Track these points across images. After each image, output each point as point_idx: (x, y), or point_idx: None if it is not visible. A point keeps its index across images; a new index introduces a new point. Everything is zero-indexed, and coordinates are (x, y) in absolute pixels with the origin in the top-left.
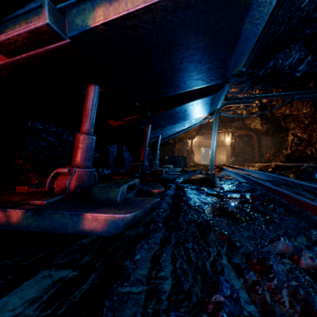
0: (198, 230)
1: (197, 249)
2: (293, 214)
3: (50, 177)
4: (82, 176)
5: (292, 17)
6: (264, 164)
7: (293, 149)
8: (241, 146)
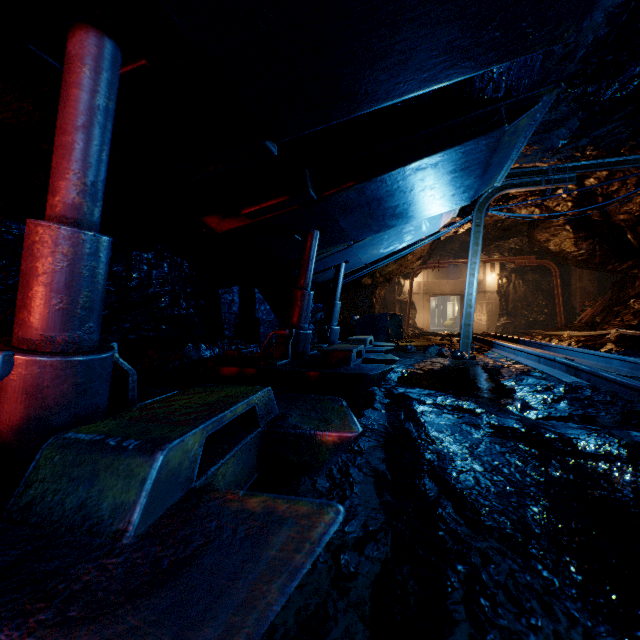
0: None
1: None
2: None
3: None
4: (42, 383)
5: None
6: (587, 333)
7: None
8: (522, 293)
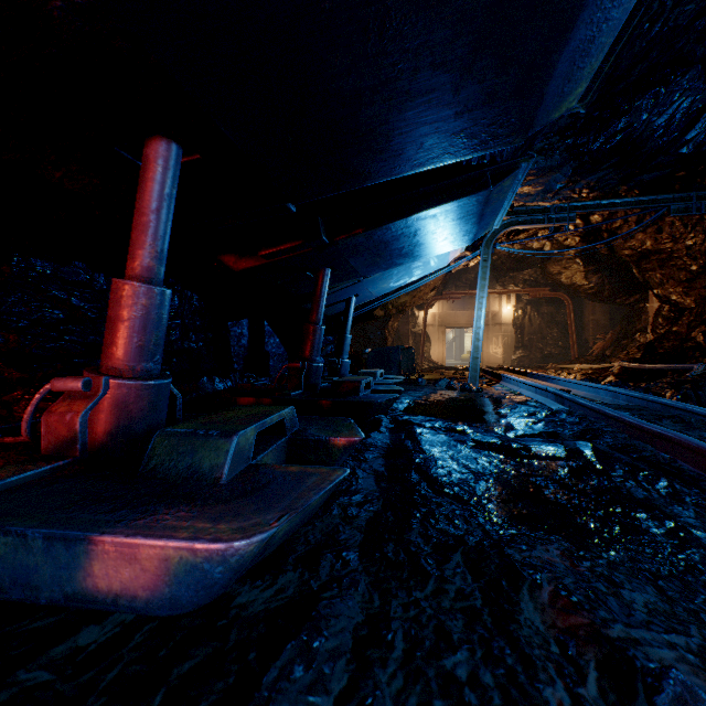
0: (479, 585)
1: (494, 688)
2: None
3: (31, 405)
4: (128, 400)
5: None
6: (594, 366)
7: (660, 331)
8: (538, 326)
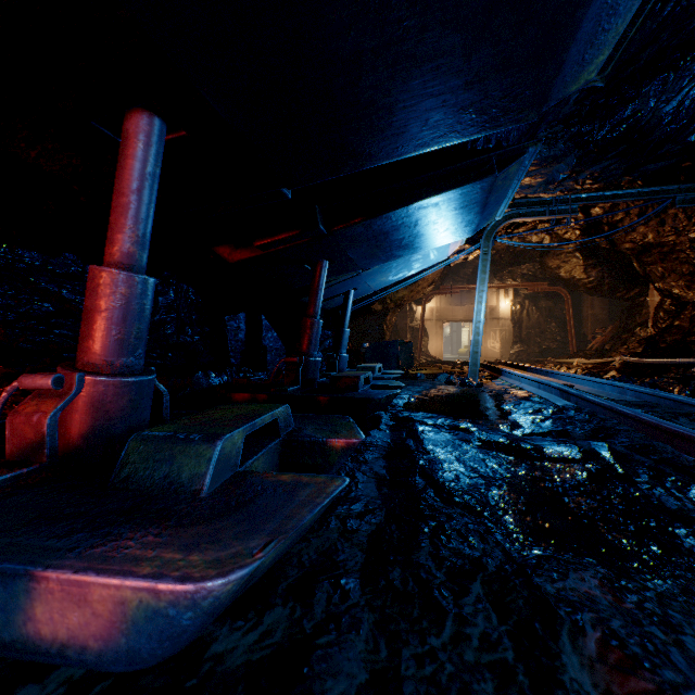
0: (507, 628)
1: None
2: None
3: None
4: (106, 399)
5: None
6: (594, 361)
7: (661, 325)
8: (536, 320)
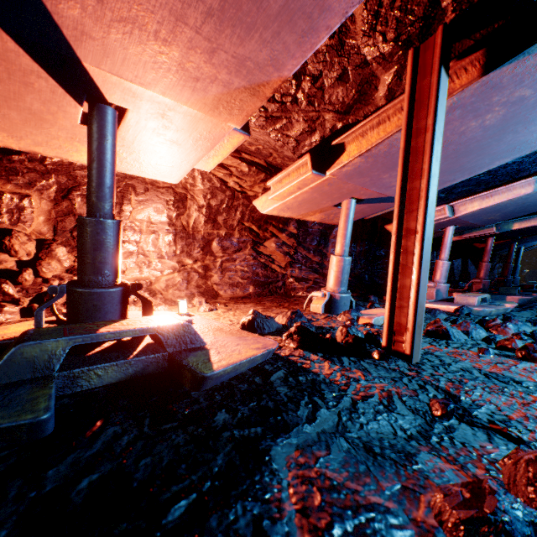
0: None
1: None
2: None
3: (467, 284)
4: (485, 284)
5: None
6: None
7: None
8: None
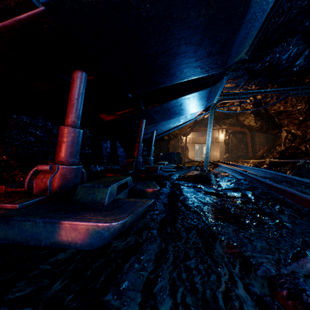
0: (201, 240)
1: (203, 269)
2: (305, 217)
3: (29, 175)
4: (66, 173)
5: (293, 7)
6: (258, 161)
7: (287, 145)
8: (235, 143)
